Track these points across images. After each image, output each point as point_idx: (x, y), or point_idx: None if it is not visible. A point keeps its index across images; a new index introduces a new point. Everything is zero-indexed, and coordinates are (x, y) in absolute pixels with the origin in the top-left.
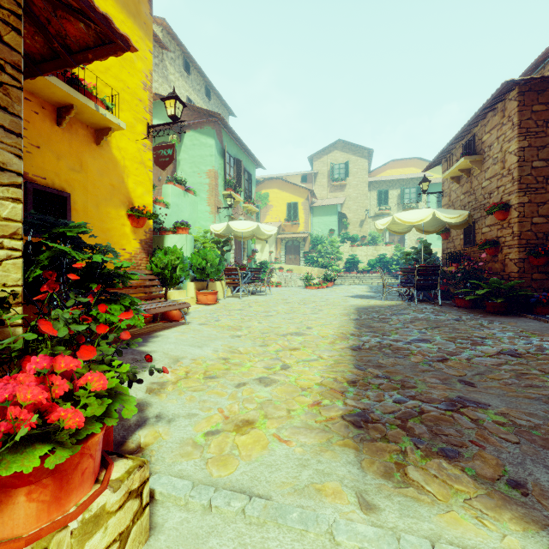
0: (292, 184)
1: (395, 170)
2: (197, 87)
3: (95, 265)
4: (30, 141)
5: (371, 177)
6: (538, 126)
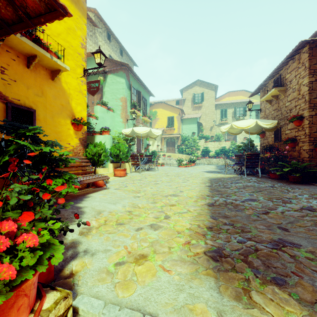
0: (171, 105)
1: (230, 97)
2: (115, 49)
3: (47, 153)
4: (10, 77)
5: (217, 102)
6: None
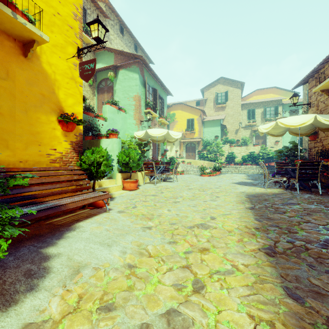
0: (190, 106)
1: (259, 96)
2: (129, 44)
3: None
4: None
5: (243, 101)
6: None
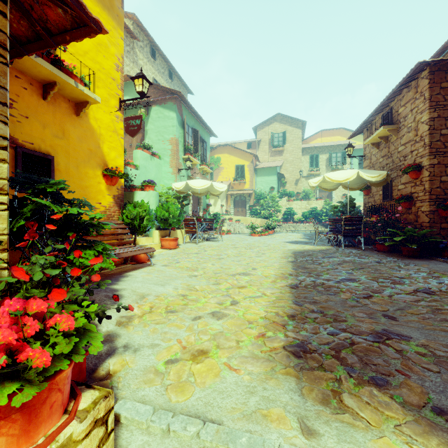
0: (240, 149)
1: (324, 138)
2: (162, 70)
3: (73, 216)
4: (20, 112)
5: (305, 144)
6: (446, 100)
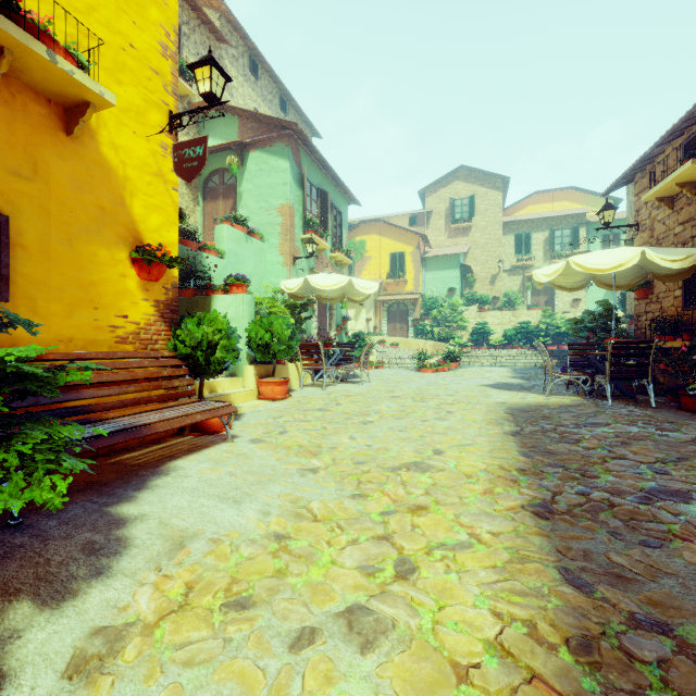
0: (398, 227)
1: (539, 205)
2: (269, 97)
3: None
4: None
5: (506, 217)
6: None
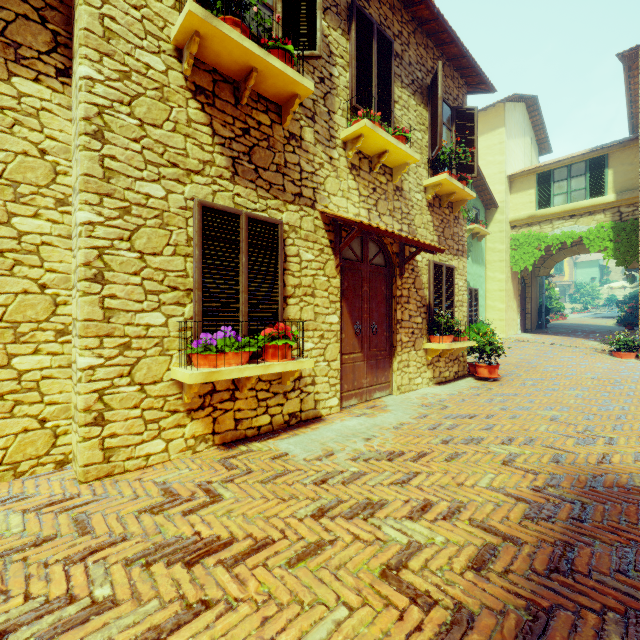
0: None
1: None
2: None
3: None
4: None
5: None
6: None
